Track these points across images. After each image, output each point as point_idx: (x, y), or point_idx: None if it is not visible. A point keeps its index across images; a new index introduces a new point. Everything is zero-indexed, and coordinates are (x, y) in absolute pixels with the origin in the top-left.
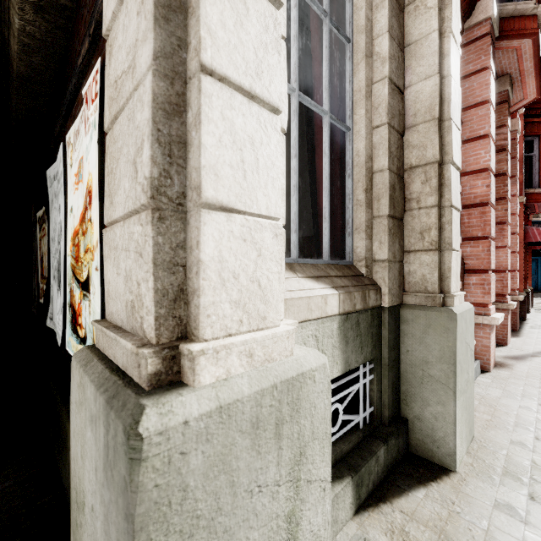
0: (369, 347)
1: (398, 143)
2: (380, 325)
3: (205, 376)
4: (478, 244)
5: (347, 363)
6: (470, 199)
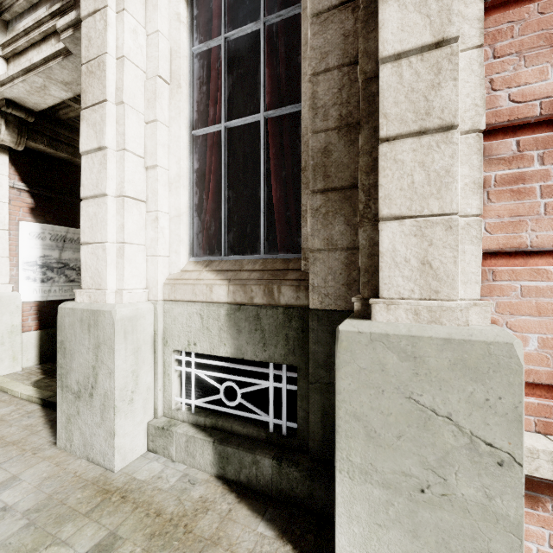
0: (281, 348)
1: (344, 80)
2: (308, 331)
3: (78, 299)
4: None
5: (239, 350)
6: None
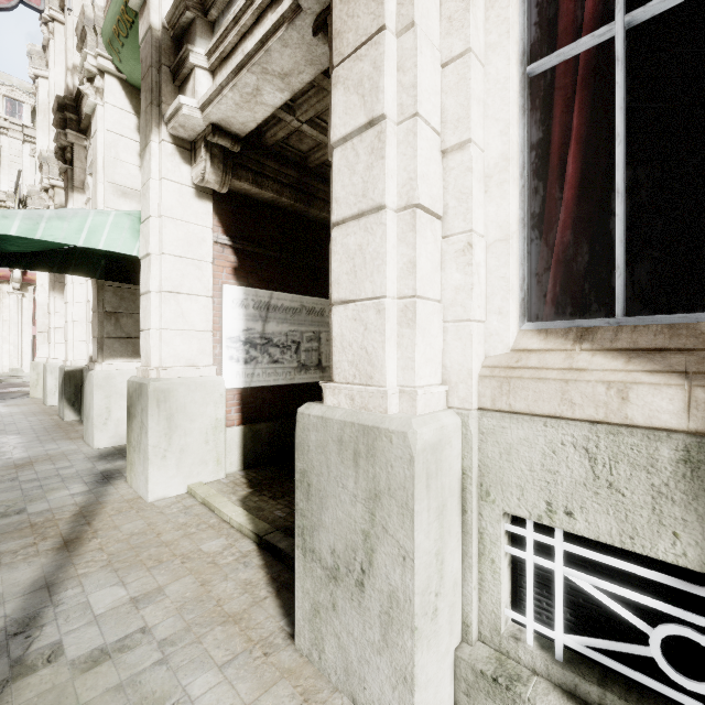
0: None
1: None
2: None
3: (329, 401)
4: None
5: None
6: None
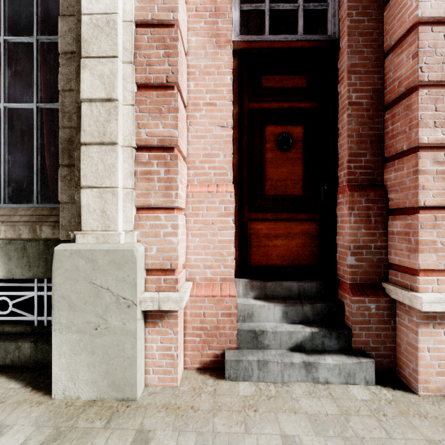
0: (42, 268)
1: None
2: None
3: None
4: (402, 164)
5: (10, 273)
6: (394, 91)
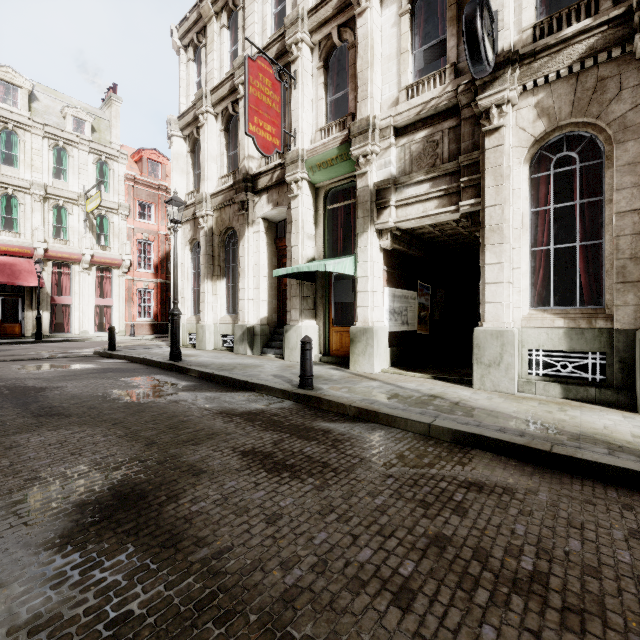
0: (596, 346)
1: (633, 240)
2: (612, 338)
3: (484, 326)
4: None
5: (571, 348)
6: None
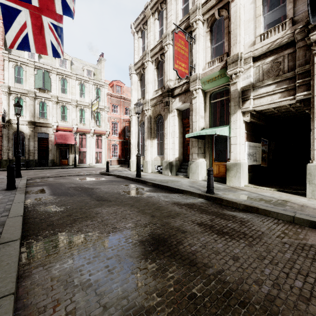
0: None
1: None
2: None
3: (314, 163)
4: None
5: None
6: None
